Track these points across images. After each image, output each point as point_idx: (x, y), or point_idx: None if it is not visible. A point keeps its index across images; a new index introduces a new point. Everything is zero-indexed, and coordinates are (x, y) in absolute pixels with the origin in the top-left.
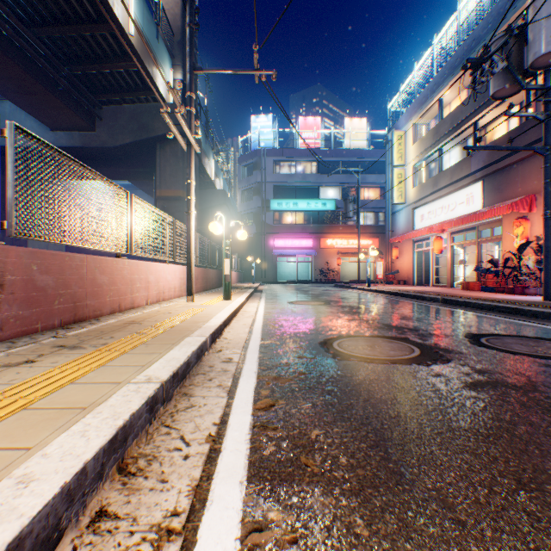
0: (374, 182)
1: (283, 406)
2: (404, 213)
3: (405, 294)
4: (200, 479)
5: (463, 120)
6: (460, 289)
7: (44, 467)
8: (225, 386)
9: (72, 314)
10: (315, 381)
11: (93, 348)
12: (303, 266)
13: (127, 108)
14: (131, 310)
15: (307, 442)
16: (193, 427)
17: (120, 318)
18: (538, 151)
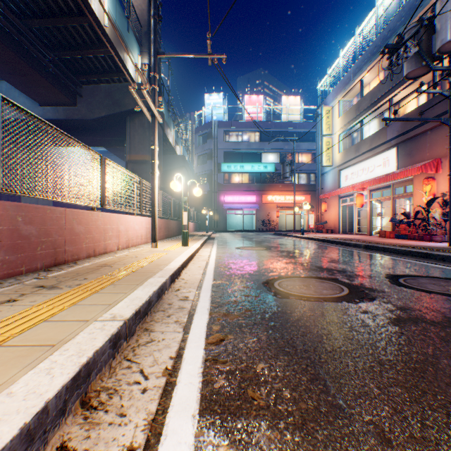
0: (307, 149)
1: (232, 341)
2: (331, 174)
3: (333, 241)
4: (155, 413)
5: (380, 97)
6: (378, 237)
7: (7, 407)
8: (181, 322)
9: (53, 258)
10: (259, 318)
11: (68, 288)
12: (248, 218)
13: (103, 87)
14: (104, 254)
15: (254, 376)
16: (151, 361)
17: (94, 262)
18: (444, 121)
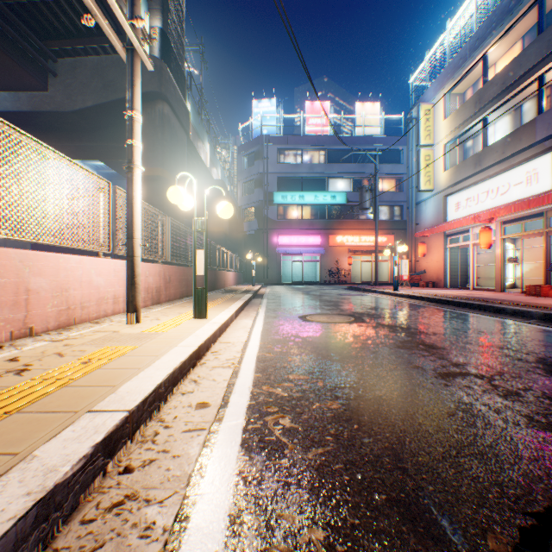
0: (389, 173)
1: None
2: (432, 201)
3: (463, 303)
4: None
5: (523, 76)
6: (521, 294)
7: None
8: None
9: None
10: None
11: None
12: (310, 266)
13: (89, 62)
14: None
15: None
16: None
17: None
18: None
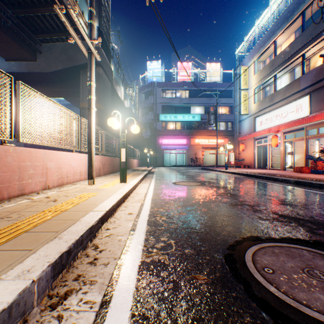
0: (225, 103)
1: None
2: (247, 120)
3: (259, 176)
4: None
5: (294, 54)
6: (292, 172)
7: None
8: None
9: None
10: None
11: None
12: (180, 156)
13: (59, 45)
14: (17, 197)
15: None
16: None
17: None
18: None
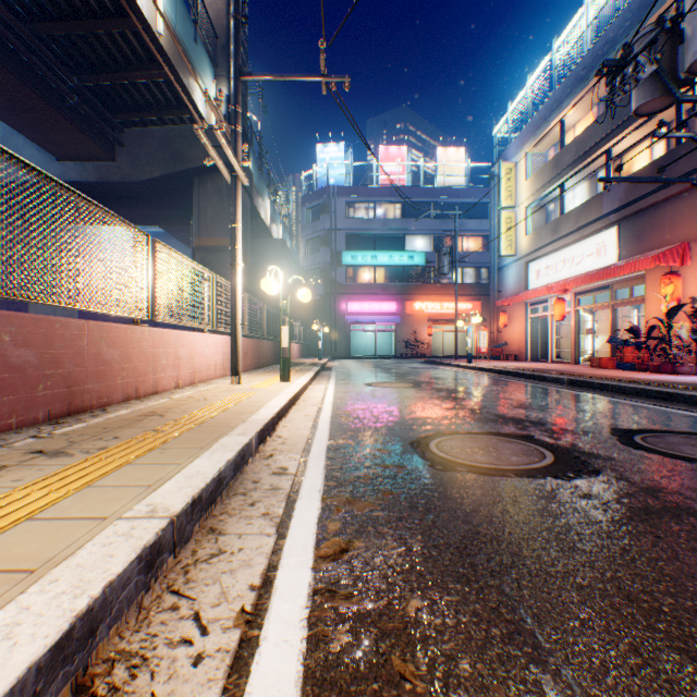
0: (475, 230)
1: (361, 552)
2: (514, 268)
3: (519, 373)
4: None
5: (592, 148)
6: (588, 367)
7: None
8: (273, 515)
9: (65, 403)
10: (408, 507)
11: (83, 455)
12: (384, 336)
13: (157, 132)
14: (153, 396)
15: (402, 626)
16: (216, 594)
17: (135, 408)
18: None
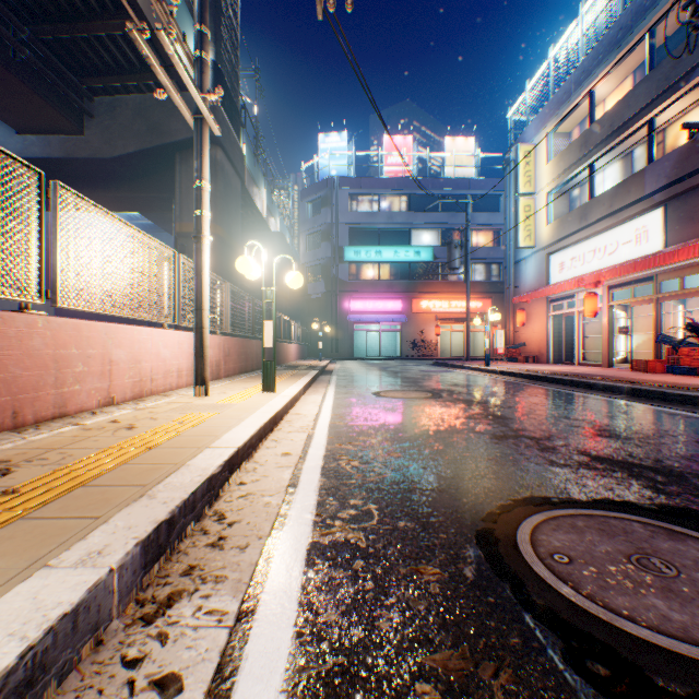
0: (486, 223)
1: None
2: (533, 261)
3: (555, 379)
4: None
5: (631, 119)
6: (628, 370)
7: None
8: None
9: None
10: None
11: None
12: (389, 337)
13: (131, 101)
14: (52, 421)
15: None
16: None
17: None
18: None
